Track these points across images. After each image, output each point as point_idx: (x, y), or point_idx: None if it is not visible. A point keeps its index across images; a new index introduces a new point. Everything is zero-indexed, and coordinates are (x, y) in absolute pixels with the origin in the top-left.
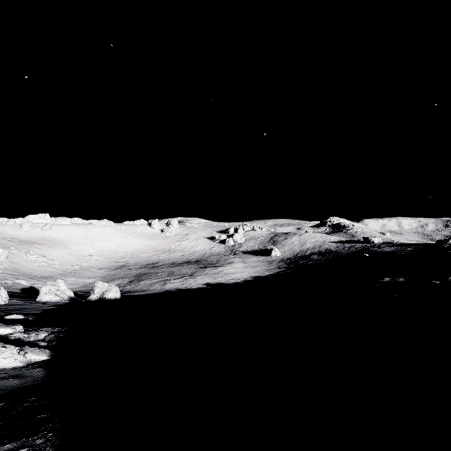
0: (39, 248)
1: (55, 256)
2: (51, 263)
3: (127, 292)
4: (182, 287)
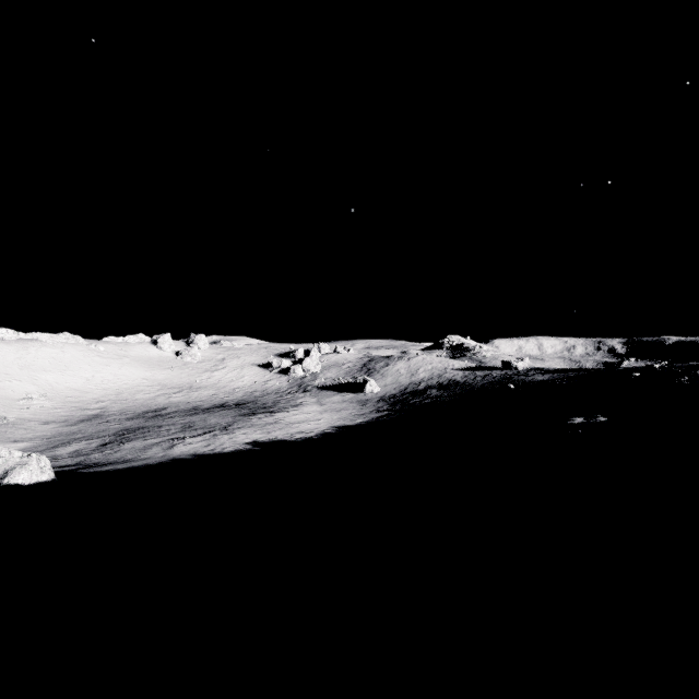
0: None
1: None
2: None
3: (90, 466)
4: (205, 451)
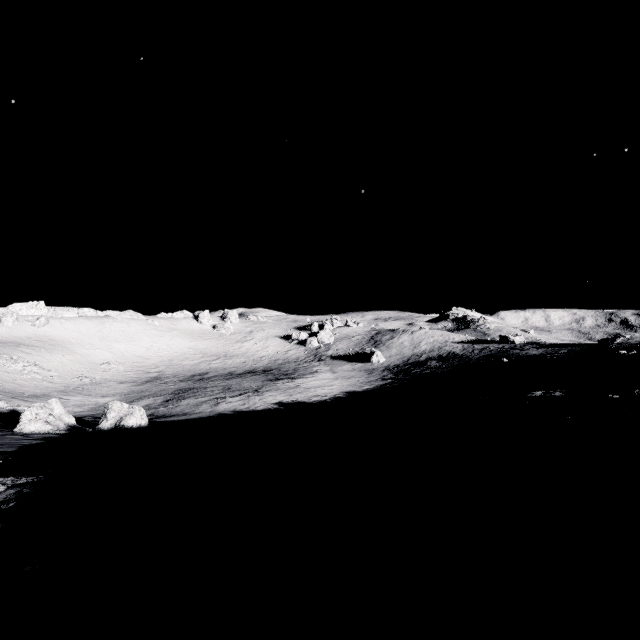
0: (27, 352)
1: (52, 364)
2: (47, 374)
3: (160, 417)
4: (242, 409)
